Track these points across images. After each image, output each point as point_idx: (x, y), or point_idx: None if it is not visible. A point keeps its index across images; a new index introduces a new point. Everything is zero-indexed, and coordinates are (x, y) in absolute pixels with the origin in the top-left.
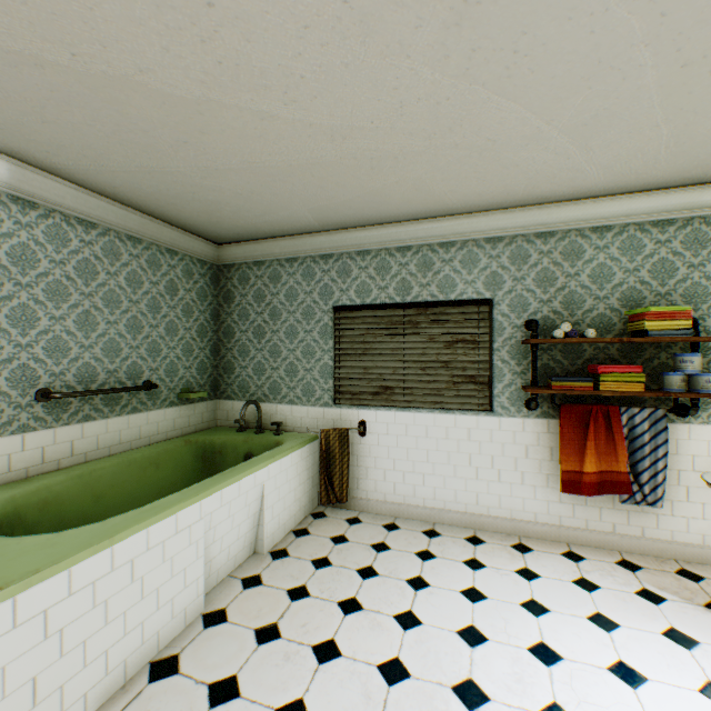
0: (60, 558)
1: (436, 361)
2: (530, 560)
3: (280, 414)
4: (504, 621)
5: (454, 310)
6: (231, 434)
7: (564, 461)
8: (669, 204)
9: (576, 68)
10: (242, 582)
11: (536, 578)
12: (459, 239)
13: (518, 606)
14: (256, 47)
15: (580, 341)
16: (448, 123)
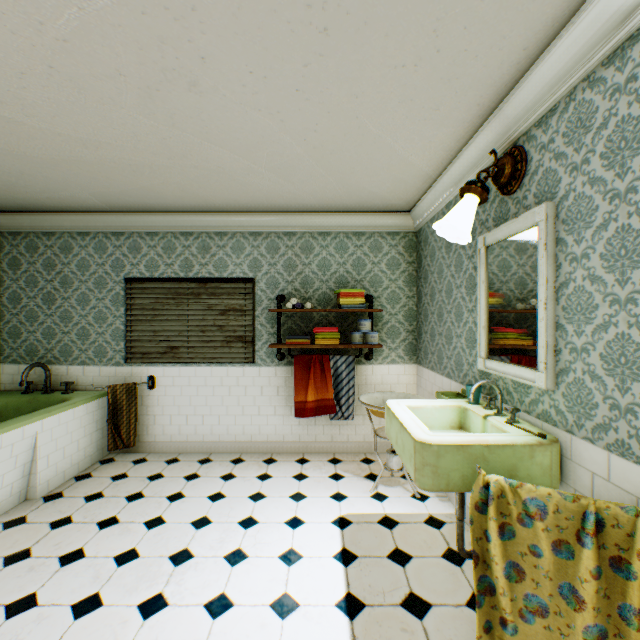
0: None
1: (214, 325)
2: (272, 468)
3: (72, 375)
4: (231, 509)
5: (228, 285)
6: (14, 397)
7: (297, 395)
8: (361, 222)
9: (250, 137)
10: (4, 525)
11: (269, 478)
12: (230, 230)
13: (246, 498)
14: None
15: (302, 311)
16: (181, 152)
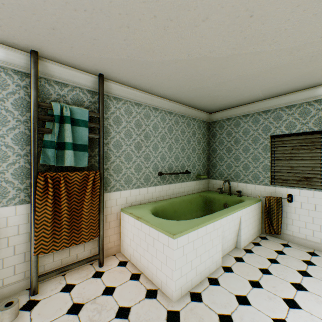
0: (185, 229)
1: None
2: None
3: (239, 187)
4: None
5: None
6: (216, 194)
7: None
8: None
9: None
10: (234, 258)
11: None
12: None
13: None
14: (265, 25)
15: None
16: None
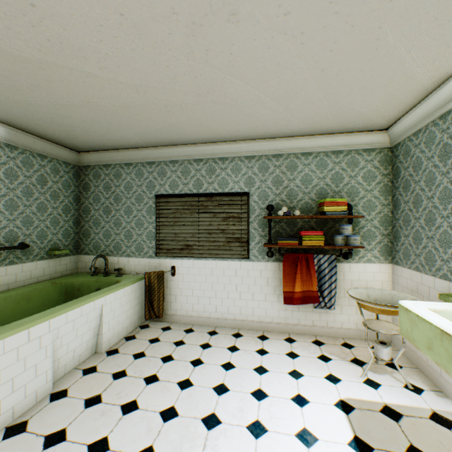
0: None
1: (217, 229)
2: (266, 344)
3: (121, 264)
4: (242, 379)
5: (228, 198)
6: (87, 277)
7: (285, 286)
8: (339, 142)
9: (267, 66)
10: (83, 371)
11: (266, 353)
12: (230, 156)
13: (252, 370)
14: (71, 33)
15: (291, 217)
16: (206, 89)
